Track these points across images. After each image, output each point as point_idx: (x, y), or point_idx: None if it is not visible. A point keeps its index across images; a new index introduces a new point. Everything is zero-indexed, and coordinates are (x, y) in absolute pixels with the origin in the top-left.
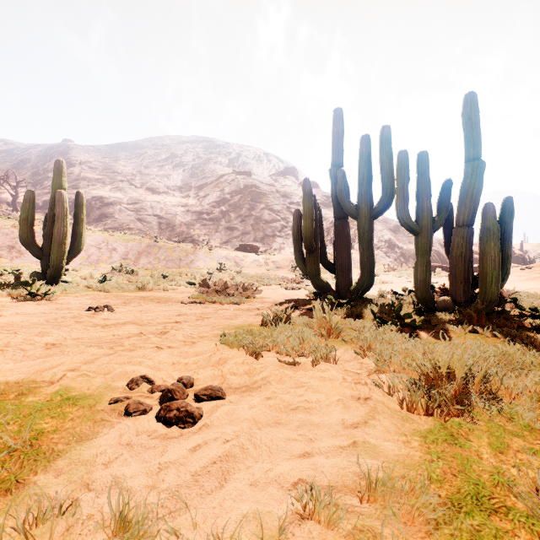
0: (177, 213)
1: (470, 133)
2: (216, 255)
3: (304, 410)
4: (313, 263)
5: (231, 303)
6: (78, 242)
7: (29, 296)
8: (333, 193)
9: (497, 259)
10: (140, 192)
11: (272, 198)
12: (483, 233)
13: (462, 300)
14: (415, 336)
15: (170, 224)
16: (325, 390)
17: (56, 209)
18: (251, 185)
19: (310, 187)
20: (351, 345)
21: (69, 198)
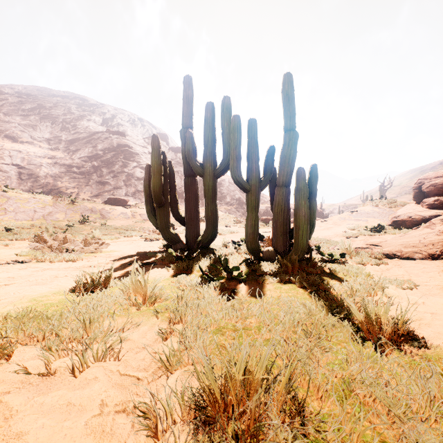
0: (42, 164)
1: (288, 107)
2: (80, 207)
3: None
4: (163, 217)
5: (65, 260)
6: None
7: None
8: (183, 152)
9: (306, 215)
10: None
11: (145, 158)
12: (296, 192)
13: (282, 250)
14: (237, 293)
15: (32, 175)
16: None
17: None
18: (125, 144)
19: (159, 143)
20: (163, 316)
21: None
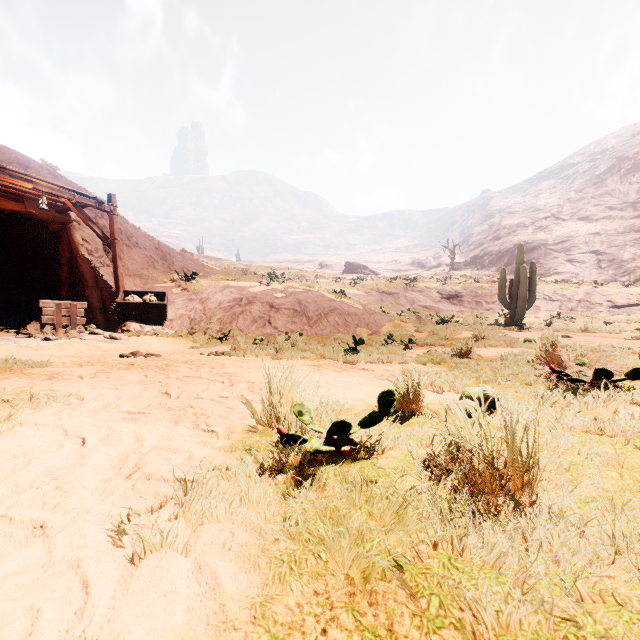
0: (626, 242)
1: None
2: None
3: None
4: None
5: None
6: (531, 297)
7: (519, 329)
8: None
9: None
10: (569, 226)
11: None
12: None
13: None
14: None
15: (613, 260)
16: None
17: (520, 278)
18: None
19: None
20: None
21: (492, 251)
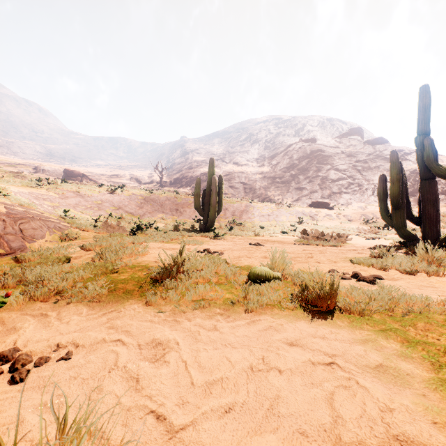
0: (256, 179)
1: None
2: (294, 211)
3: (432, 287)
4: (399, 217)
5: (331, 245)
6: (220, 206)
7: (215, 236)
8: (419, 158)
9: None
10: (229, 166)
11: (338, 159)
12: None
13: None
14: None
15: (251, 189)
16: (441, 283)
17: (212, 187)
18: (317, 149)
19: (397, 157)
20: None
21: (187, 176)
